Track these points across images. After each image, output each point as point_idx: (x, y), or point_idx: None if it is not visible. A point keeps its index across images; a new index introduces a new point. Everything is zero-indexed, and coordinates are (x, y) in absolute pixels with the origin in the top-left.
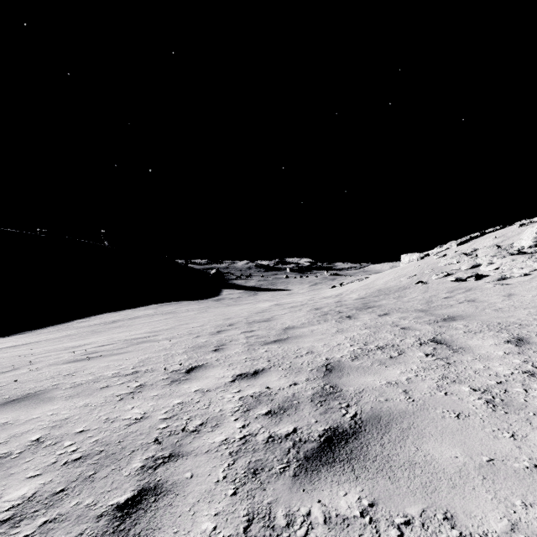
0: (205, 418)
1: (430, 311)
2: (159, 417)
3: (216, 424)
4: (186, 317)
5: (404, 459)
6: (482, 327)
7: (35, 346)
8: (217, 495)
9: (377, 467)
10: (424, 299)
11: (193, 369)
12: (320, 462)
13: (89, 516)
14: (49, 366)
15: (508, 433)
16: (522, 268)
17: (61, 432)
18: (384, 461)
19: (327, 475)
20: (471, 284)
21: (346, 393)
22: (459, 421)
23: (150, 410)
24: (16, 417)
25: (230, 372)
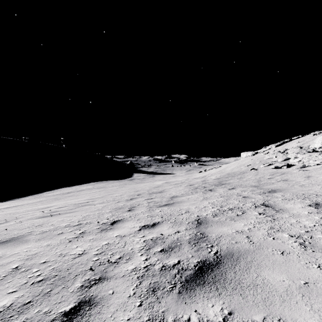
0: (122, 254)
1: (260, 186)
2: (93, 253)
3: (129, 258)
4: (112, 190)
5: (249, 282)
6: (293, 196)
7: (20, 207)
8: (129, 306)
9: (232, 287)
10: (256, 179)
11: (115, 222)
12: (196, 284)
13: (45, 320)
14: (27, 220)
15: (315, 265)
16: (315, 160)
17: (31, 263)
18: (237, 283)
19: (200, 292)
20: (284, 170)
21: (211, 238)
22: (283, 257)
23: (88, 248)
24: (4, 252)
25: (138, 224)
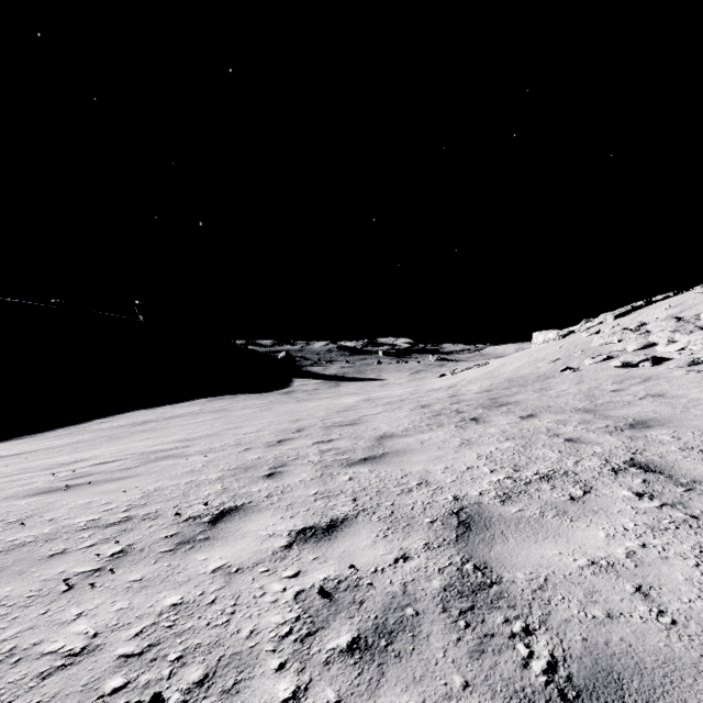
0: (215, 658)
1: (601, 412)
2: (118, 650)
3: (233, 685)
4: (240, 417)
5: None
6: None
7: (21, 459)
8: None
9: None
10: (581, 393)
11: (224, 515)
12: None
13: None
14: (2, 500)
15: None
16: None
17: None
18: None
19: None
20: (647, 371)
21: (514, 590)
22: None
23: (109, 626)
24: None
25: (286, 525)
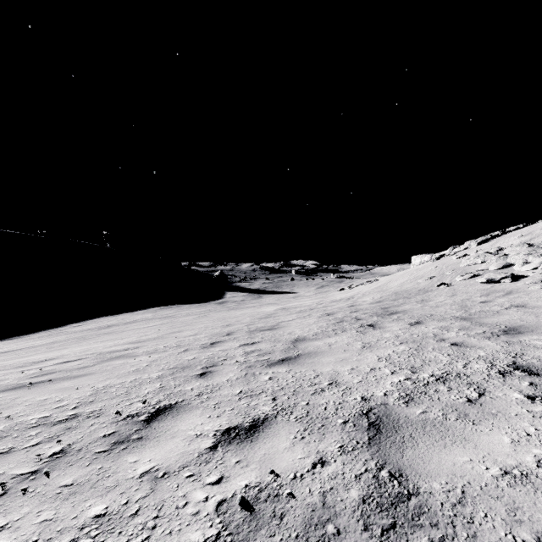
0: None
1: (476, 319)
2: None
3: None
4: (183, 323)
5: None
6: None
7: (5, 357)
8: None
9: None
10: (456, 304)
11: (158, 414)
12: None
13: None
14: None
15: None
16: None
17: None
18: None
19: None
20: (508, 286)
21: (433, 504)
22: None
23: None
24: None
25: (212, 425)
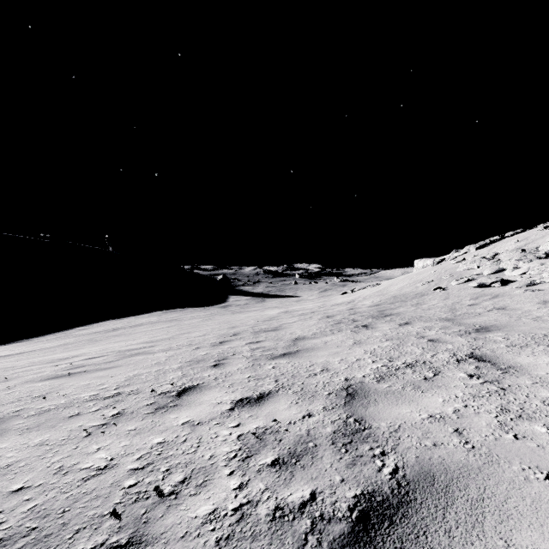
0: (190, 469)
1: (458, 320)
2: (128, 466)
3: (202, 482)
4: (189, 325)
5: None
6: (527, 340)
7: (25, 356)
8: None
9: None
10: (446, 307)
11: (185, 391)
12: None
13: None
14: (24, 383)
15: None
16: None
17: None
18: None
19: None
20: (496, 290)
21: (378, 432)
22: None
23: (120, 454)
24: None
25: (229, 397)
